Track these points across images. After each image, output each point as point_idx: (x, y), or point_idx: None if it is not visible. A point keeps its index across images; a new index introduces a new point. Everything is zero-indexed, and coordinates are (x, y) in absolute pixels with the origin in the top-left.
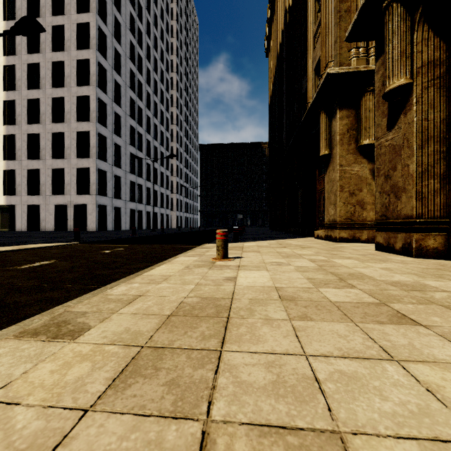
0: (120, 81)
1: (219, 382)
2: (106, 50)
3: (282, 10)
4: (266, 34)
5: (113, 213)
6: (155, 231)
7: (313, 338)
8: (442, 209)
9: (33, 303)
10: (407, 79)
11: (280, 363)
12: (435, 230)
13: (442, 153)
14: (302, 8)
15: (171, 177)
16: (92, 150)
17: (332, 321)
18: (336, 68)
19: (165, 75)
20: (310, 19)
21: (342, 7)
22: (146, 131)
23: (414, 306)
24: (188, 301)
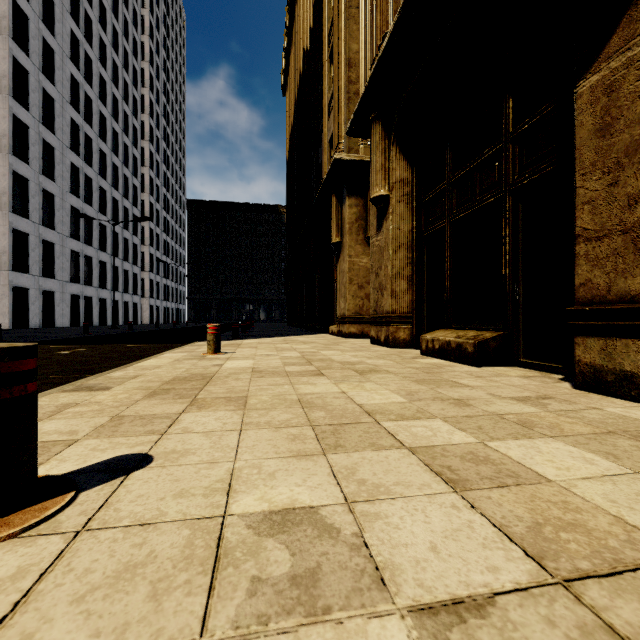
0: (54, 92)
1: (201, 393)
2: (27, 39)
3: (300, 48)
4: (283, 67)
5: (41, 300)
6: (117, 328)
7: (258, 382)
8: (409, 306)
9: (40, 385)
10: (386, 191)
11: (234, 388)
12: (405, 323)
13: (409, 259)
14: (319, 63)
15: (141, 247)
16: (1, 198)
17: (276, 377)
18: (343, 154)
19: (132, 90)
20: (325, 82)
21: (351, 88)
22: (100, 174)
23: (335, 370)
24: (181, 376)
